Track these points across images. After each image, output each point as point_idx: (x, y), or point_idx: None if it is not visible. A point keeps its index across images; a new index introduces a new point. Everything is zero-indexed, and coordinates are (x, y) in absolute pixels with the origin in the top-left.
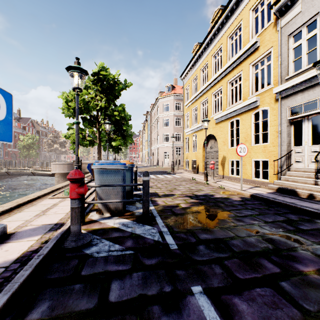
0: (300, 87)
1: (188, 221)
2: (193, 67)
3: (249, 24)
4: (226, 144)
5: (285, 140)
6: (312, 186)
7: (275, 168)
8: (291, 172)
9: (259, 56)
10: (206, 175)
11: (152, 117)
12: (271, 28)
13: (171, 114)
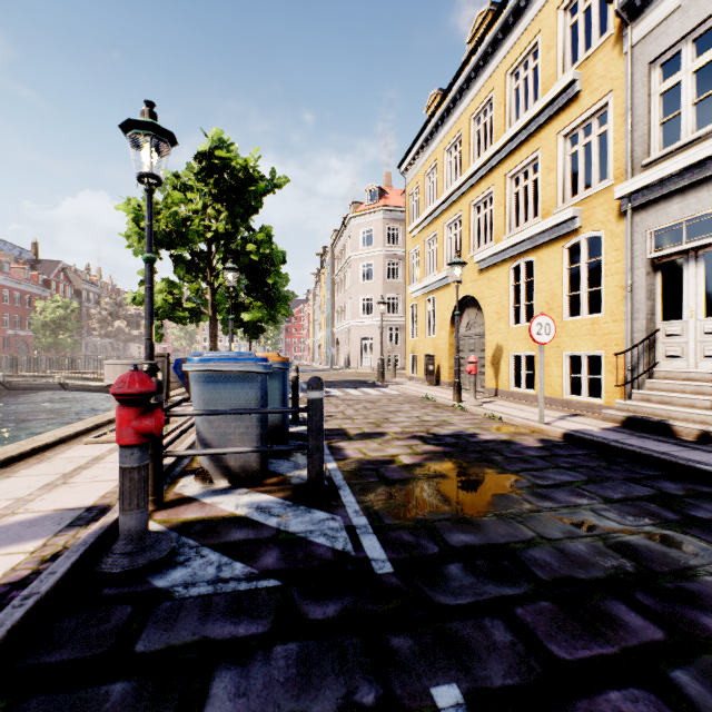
0: (679, 182)
1: (419, 498)
2: (427, 144)
3: (556, 42)
4: (504, 318)
5: (641, 307)
6: (709, 414)
7: (618, 373)
8: (656, 380)
9: (581, 115)
10: (459, 389)
11: (335, 260)
12: (608, 48)
13: (378, 253)
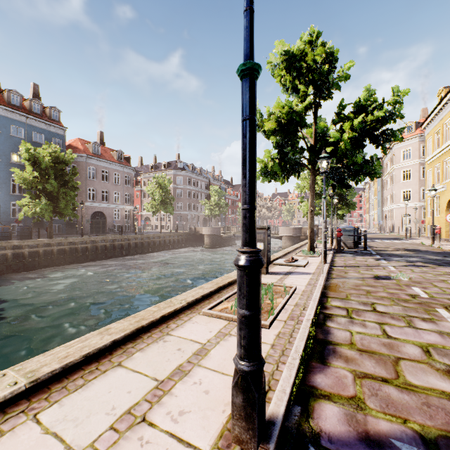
0: None
1: (386, 252)
2: (435, 118)
3: None
4: None
5: None
6: None
7: None
8: None
9: None
10: (433, 239)
11: (384, 167)
12: None
13: (414, 163)
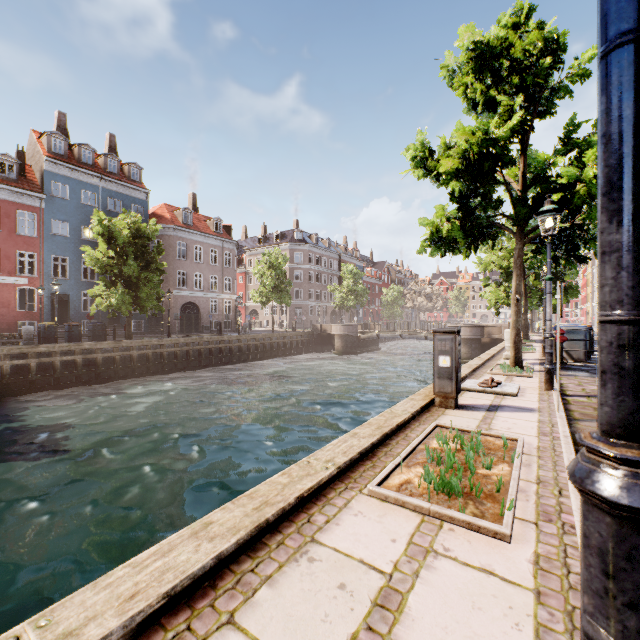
0: None
1: None
2: None
3: None
4: None
5: None
6: None
7: None
8: None
9: None
10: None
11: None
12: None
13: None
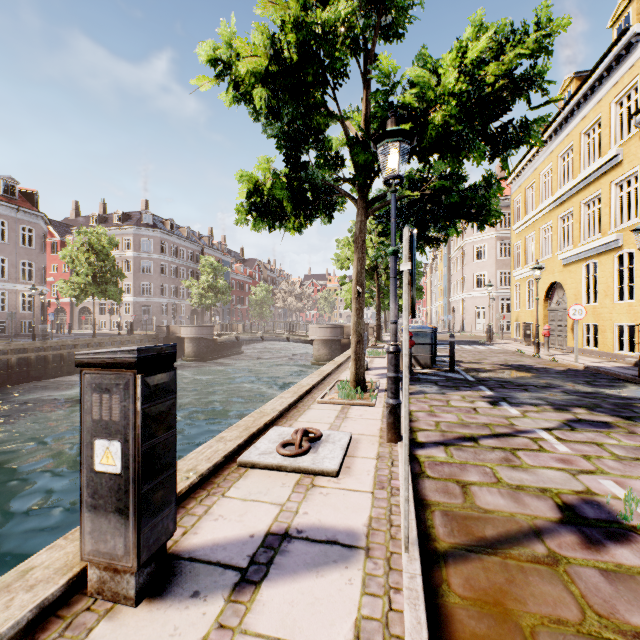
0: None
1: (488, 374)
2: (527, 167)
3: (610, 123)
4: (579, 299)
5: None
6: None
7: None
8: None
9: (623, 174)
10: (538, 346)
11: (451, 242)
12: (637, 138)
13: (490, 236)
